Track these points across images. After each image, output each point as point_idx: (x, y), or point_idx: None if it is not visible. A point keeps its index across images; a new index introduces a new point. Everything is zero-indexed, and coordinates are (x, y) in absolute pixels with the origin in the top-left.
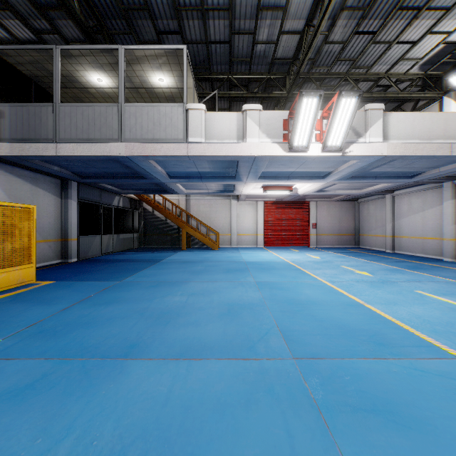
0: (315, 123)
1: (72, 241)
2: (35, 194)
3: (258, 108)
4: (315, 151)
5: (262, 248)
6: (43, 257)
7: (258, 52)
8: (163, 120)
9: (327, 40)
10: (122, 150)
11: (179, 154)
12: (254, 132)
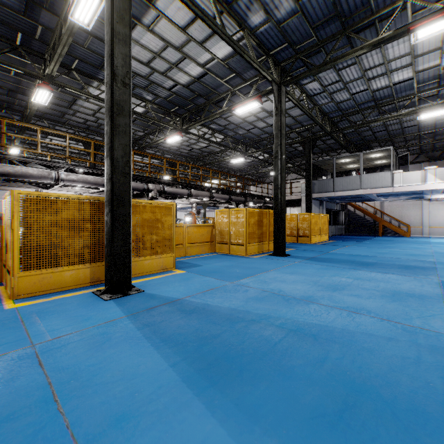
0: None
1: None
2: (314, 208)
3: (433, 168)
4: None
5: None
6: None
7: (439, 122)
8: (380, 178)
9: None
10: (362, 192)
11: (388, 192)
12: (430, 179)
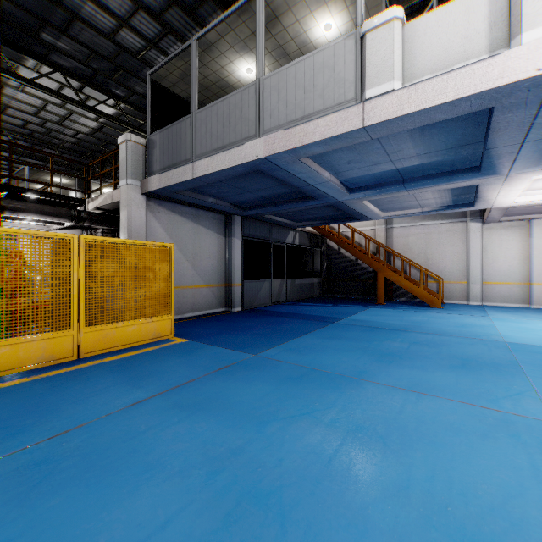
0: None
1: (235, 286)
2: (196, 233)
3: None
4: None
5: None
6: (205, 304)
7: None
8: (319, 76)
9: None
10: (260, 150)
11: (346, 130)
12: None
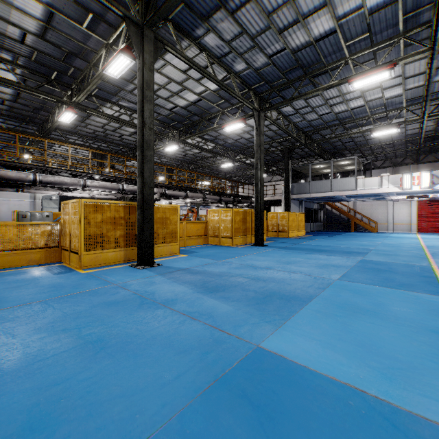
0: (412, 181)
1: None
2: (294, 207)
3: (387, 175)
4: (416, 189)
5: (414, 233)
6: None
7: (395, 136)
8: (347, 183)
9: (438, 125)
10: (332, 194)
11: (353, 194)
12: (385, 184)
